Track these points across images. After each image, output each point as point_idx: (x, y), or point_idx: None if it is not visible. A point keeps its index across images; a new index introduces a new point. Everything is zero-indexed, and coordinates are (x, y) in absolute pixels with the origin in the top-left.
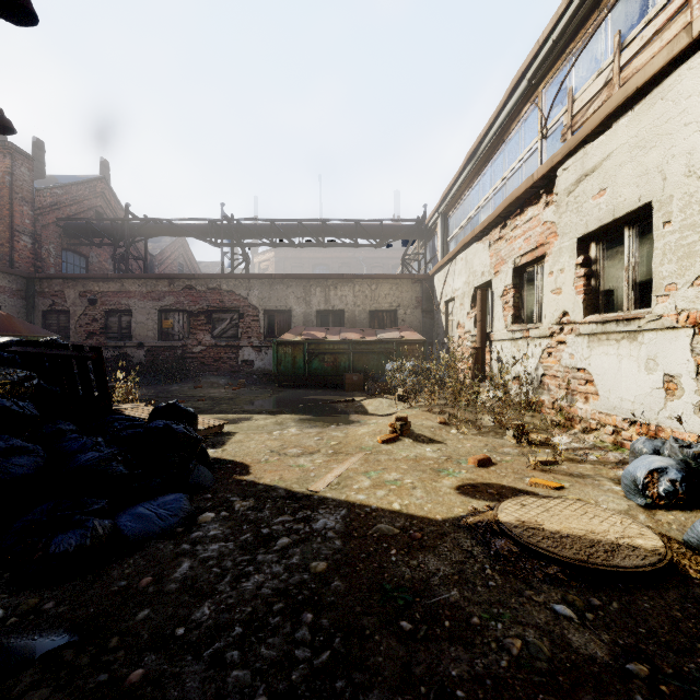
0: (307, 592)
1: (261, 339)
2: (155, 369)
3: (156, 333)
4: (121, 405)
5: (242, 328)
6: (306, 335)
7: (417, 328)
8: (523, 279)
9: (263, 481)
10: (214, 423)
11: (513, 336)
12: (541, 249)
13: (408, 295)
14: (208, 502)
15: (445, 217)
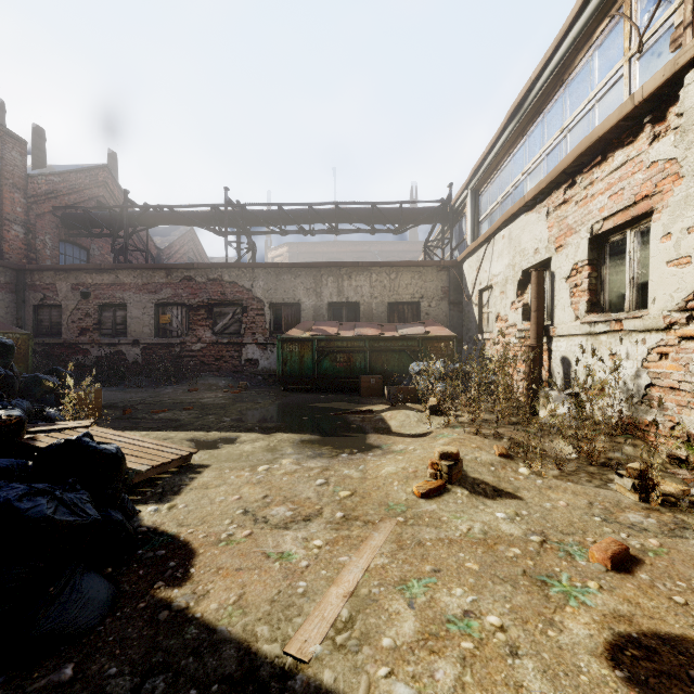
0: None
1: (267, 336)
2: (148, 369)
3: (153, 329)
4: (61, 423)
5: (245, 323)
6: (316, 330)
7: (443, 323)
8: (603, 252)
9: (201, 610)
10: (173, 455)
11: (591, 329)
12: (644, 204)
13: (433, 285)
14: None
15: (476, 194)
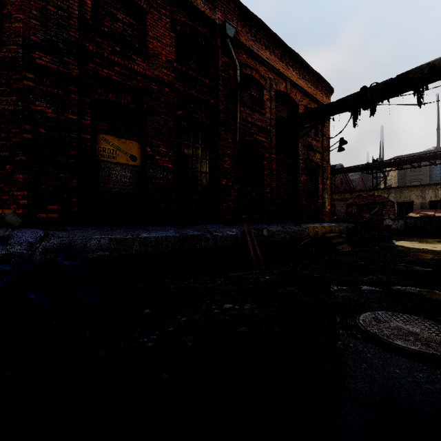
0: (420, 251)
1: (395, 215)
2: None
3: (345, 214)
4: None
5: (384, 211)
6: (422, 214)
7: None
8: None
9: (409, 247)
10: None
11: None
12: None
13: None
14: (397, 247)
15: None
